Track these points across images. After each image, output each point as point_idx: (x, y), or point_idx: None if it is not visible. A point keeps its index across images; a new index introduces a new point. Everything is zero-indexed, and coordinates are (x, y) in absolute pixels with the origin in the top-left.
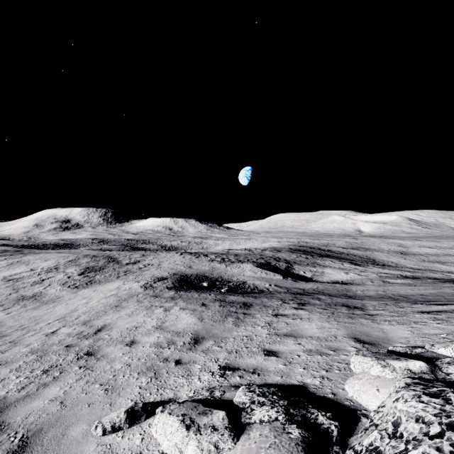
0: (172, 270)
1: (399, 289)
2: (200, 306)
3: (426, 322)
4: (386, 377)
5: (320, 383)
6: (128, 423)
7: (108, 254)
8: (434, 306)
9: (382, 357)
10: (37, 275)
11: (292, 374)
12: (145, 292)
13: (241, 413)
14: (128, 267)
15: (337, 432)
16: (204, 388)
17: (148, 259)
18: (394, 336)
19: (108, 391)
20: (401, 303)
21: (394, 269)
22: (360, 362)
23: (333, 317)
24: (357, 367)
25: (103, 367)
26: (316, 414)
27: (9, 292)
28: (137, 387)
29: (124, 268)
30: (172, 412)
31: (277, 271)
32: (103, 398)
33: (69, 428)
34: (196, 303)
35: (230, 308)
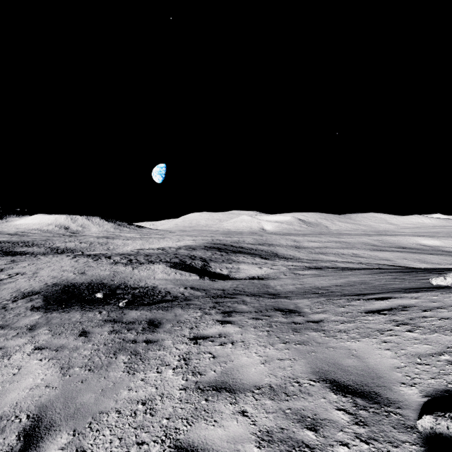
0: (54, 279)
1: (313, 281)
2: (76, 337)
3: (393, 329)
4: None
5: None
6: None
7: None
8: (376, 302)
9: None
10: None
11: None
12: None
13: None
14: None
15: None
16: None
17: (19, 267)
18: (378, 366)
19: None
20: (336, 300)
21: (295, 261)
22: None
23: (274, 333)
24: None
25: None
26: None
27: None
28: None
29: None
30: None
31: (193, 270)
32: None
33: None
34: (70, 332)
35: (127, 335)
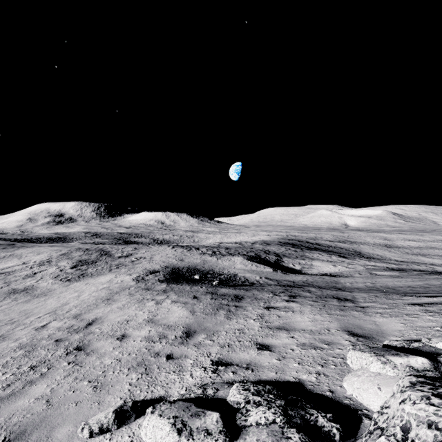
0: (164, 263)
1: (387, 281)
2: (192, 298)
3: (418, 314)
4: (387, 374)
5: (317, 379)
6: (117, 424)
7: (101, 247)
8: (424, 298)
9: (381, 352)
10: (30, 268)
11: (287, 369)
12: (136, 285)
13: (236, 415)
14: (120, 260)
15: (339, 436)
16: (196, 385)
17: (140, 253)
18: (387, 329)
19: (97, 388)
20: (391, 295)
21: (380, 261)
22: (358, 358)
23: (324, 309)
24: (354, 362)
25: (92, 362)
26: (315, 415)
27: (0, 286)
28: (127, 384)
29: (116, 261)
30: (163, 413)
31: (267, 264)
32: (92, 396)
33: (55, 430)
34: (187, 296)
35: (222, 301)
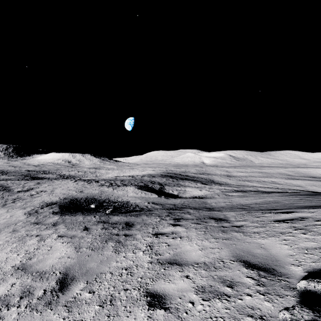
0: (64, 195)
1: (239, 200)
2: (81, 230)
3: (292, 232)
4: None
5: None
6: None
7: (1, 183)
8: (282, 215)
9: None
10: None
11: None
12: (26, 219)
13: None
14: (18, 195)
15: None
16: None
17: (42, 187)
18: (277, 254)
19: None
20: (254, 212)
21: (227, 186)
22: None
23: (208, 232)
24: None
25: None
26: None
27: None
28: None
29: (14, 196)
30: None
31: (153, 191)
32: None
33: None
34: (78, 227)
35: (112, 230)
